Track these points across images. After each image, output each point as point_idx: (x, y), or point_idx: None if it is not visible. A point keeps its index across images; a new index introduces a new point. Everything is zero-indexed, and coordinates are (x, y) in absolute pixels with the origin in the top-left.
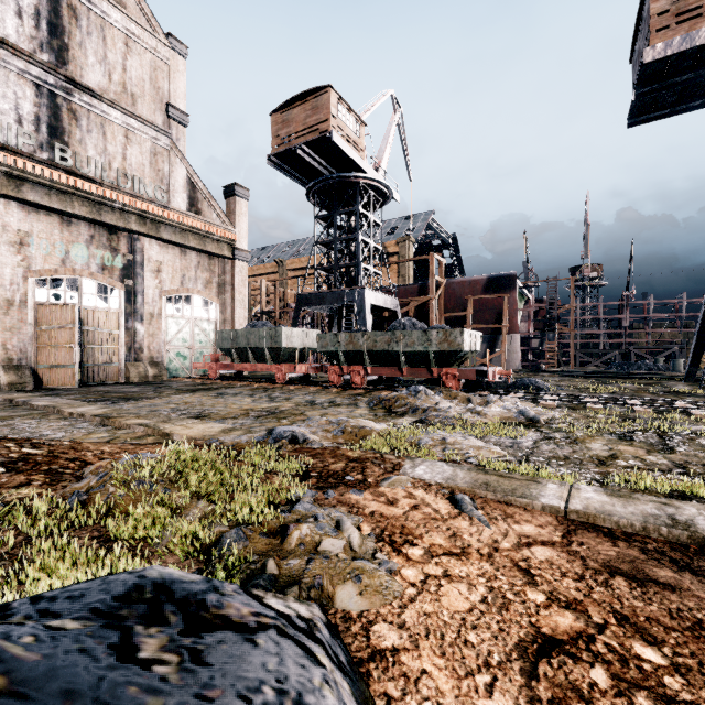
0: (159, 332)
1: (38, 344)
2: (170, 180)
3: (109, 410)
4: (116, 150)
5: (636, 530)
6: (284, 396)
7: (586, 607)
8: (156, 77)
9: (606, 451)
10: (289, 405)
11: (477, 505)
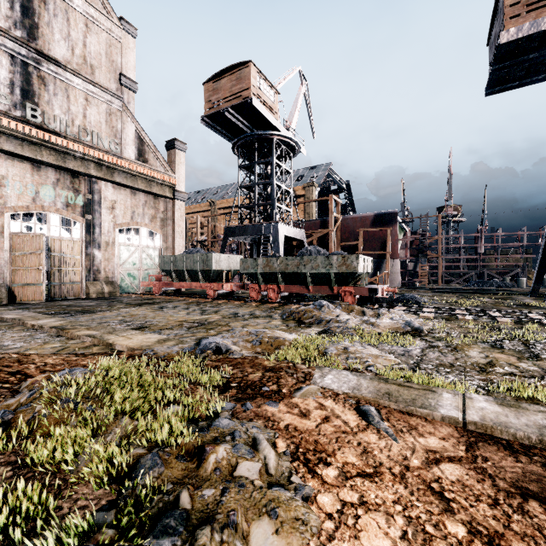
0: (113, 257)
1: (12, 266)
2: (122, 135)
3: (65, 322)
4: (77, 110)
5: (532, 442)
6: (213, 309)
7: (510, 543)
8: (111, 52)
9: (483, 358)
10: (216, 317)
11: (382, 415)
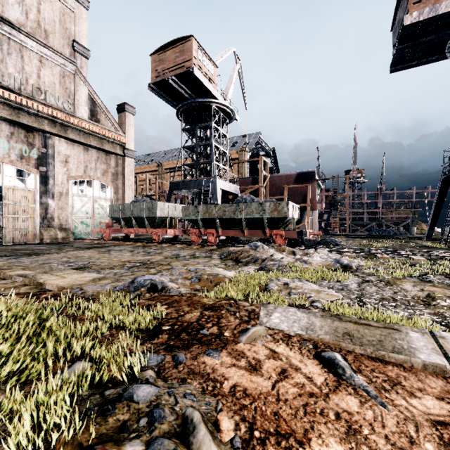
0: (66, 206)
1: None
2: (75, 96)
3: (4, 263)
4: (32, 70)
5: None
6: (157, 251)
7: None
8: (65, 20)
9: (420, 291)
10: (159, 258)
11: (351, 364)
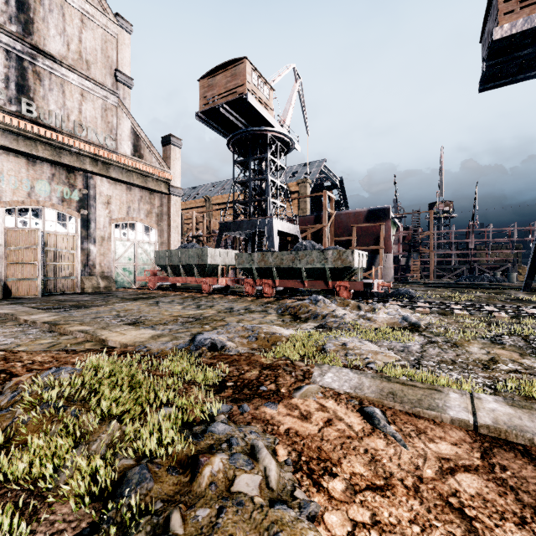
0: (109, 252)
1: (7, 261)
2: (118, 130)
3: (58, 317)
4: (73, 105)
5: None
6: (208, 303)
7: None
8: (107, 48)
9: (485, 354)
10: (211, 312)
11: (388, 418)
